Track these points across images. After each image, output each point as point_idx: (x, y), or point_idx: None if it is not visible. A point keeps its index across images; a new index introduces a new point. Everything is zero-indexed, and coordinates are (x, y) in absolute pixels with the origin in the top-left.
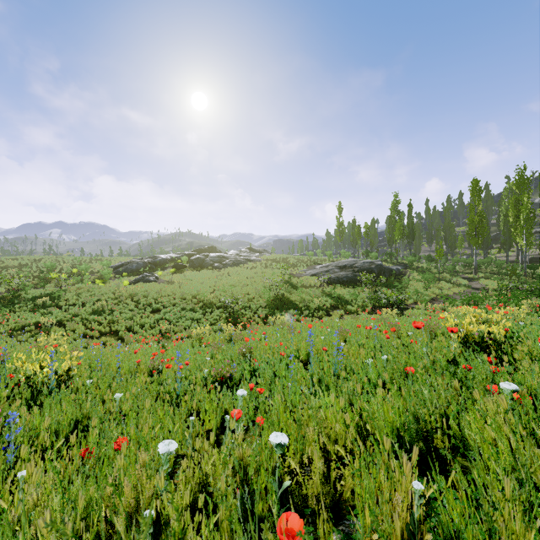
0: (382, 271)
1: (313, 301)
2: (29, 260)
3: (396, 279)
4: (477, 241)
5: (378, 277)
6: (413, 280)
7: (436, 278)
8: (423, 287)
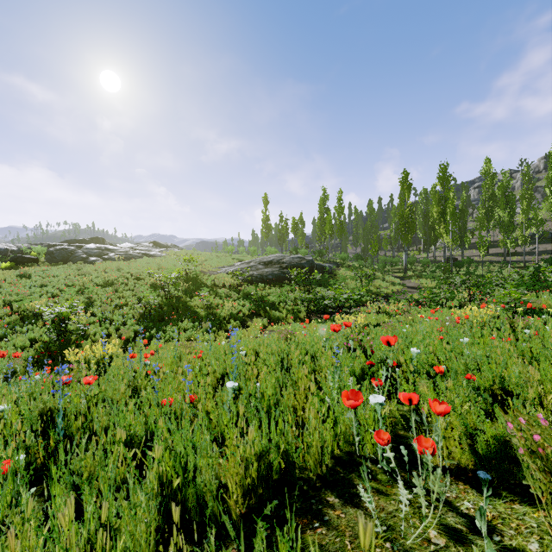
0: (314, 267)
1: (223, 307)
2: None
3: (330, 277)
4: (408, 237)
5: (310, 275)
6: (350, 278)
7: (373, 276)
8: (359, 286)
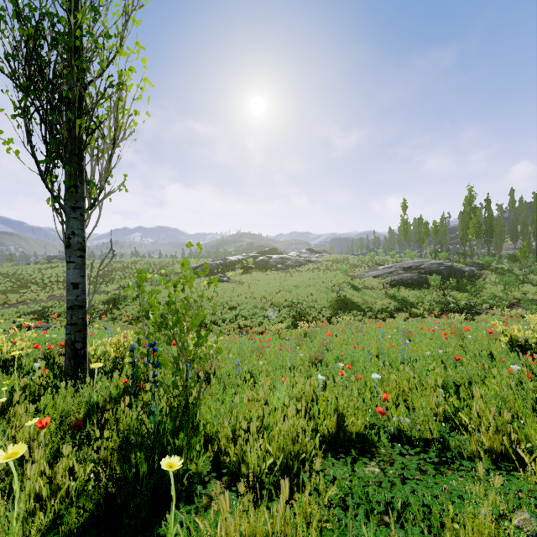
0: (453, 273)
1: (376, 303)
2: (129, 262)
3: (470, 282)
4: None
5: (448, 279)
6: (490, 283)
7: (519, 281)
8: (502, 290)
